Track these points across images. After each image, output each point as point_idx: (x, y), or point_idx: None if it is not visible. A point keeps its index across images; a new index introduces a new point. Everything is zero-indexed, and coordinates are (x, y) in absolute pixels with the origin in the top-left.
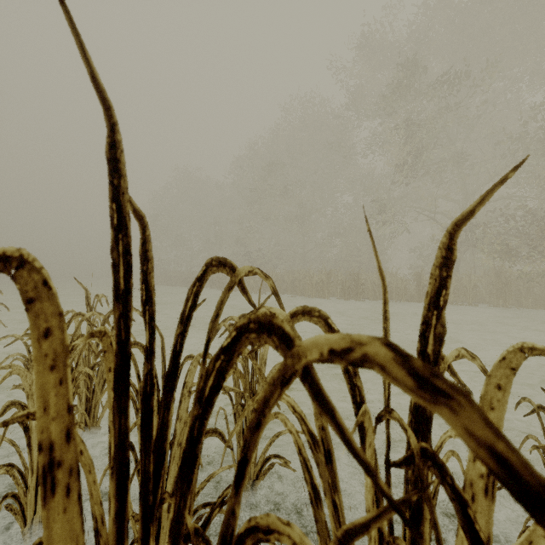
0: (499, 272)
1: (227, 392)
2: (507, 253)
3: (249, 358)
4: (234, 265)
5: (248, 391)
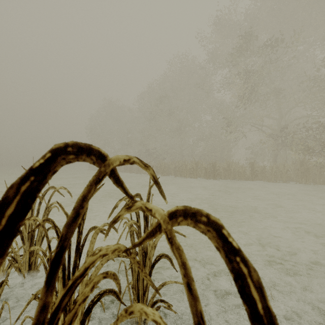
0: (302, 162)
1: None
2: (308, 150)
3: (126, 254)
4: (103, 152)
5: (140, 251)
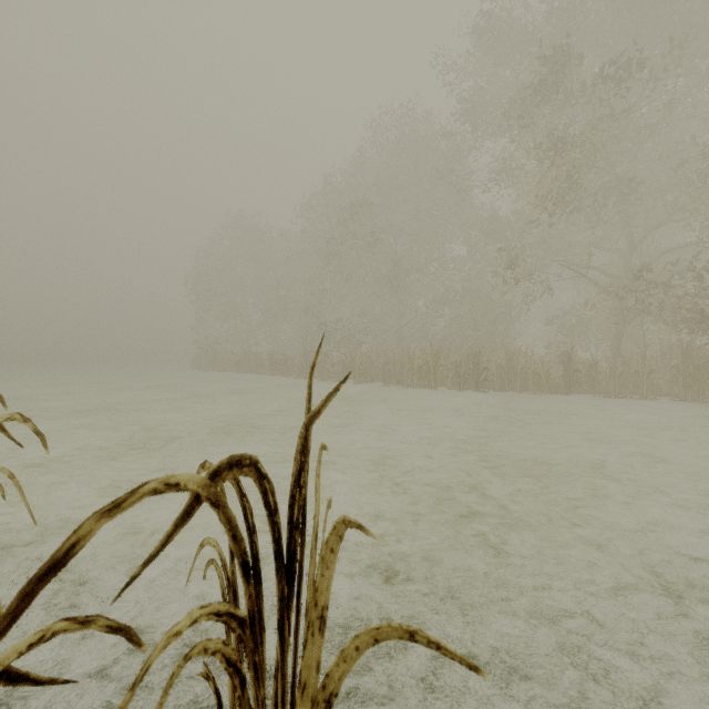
0: (688, 351)
1: (212, 682)
2: (701, 322)
3: None
4: None
5: None
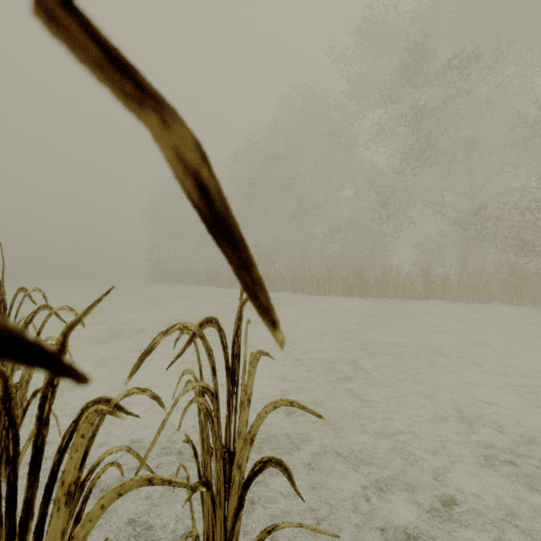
0: (514, 268)
1: (190, 442)
2: (523, 247)
3: None
4: None
5: (218, 451)
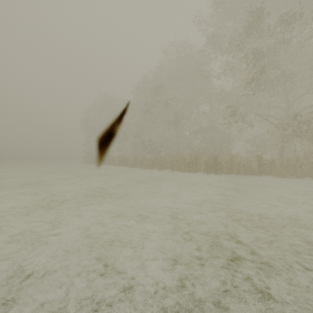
0: None
1: None
2: None
3: None
4: None
5: None
